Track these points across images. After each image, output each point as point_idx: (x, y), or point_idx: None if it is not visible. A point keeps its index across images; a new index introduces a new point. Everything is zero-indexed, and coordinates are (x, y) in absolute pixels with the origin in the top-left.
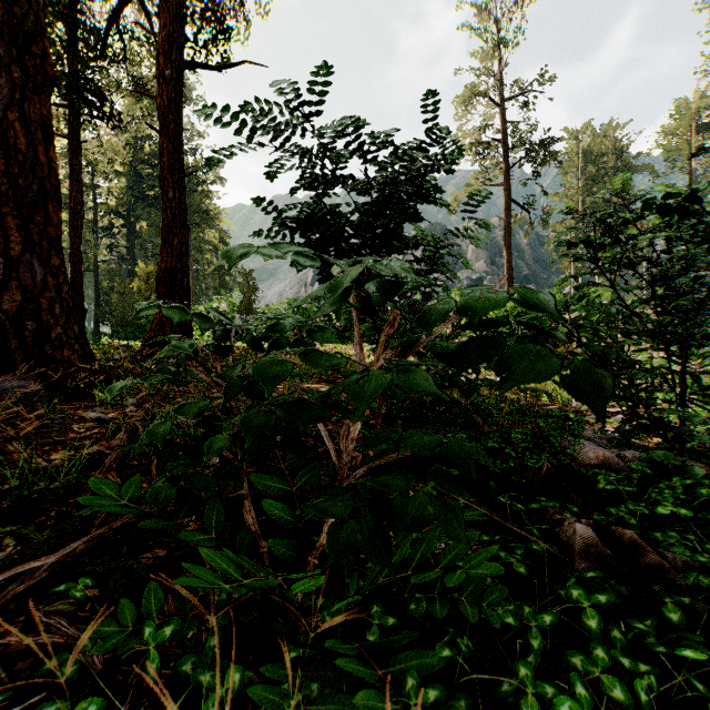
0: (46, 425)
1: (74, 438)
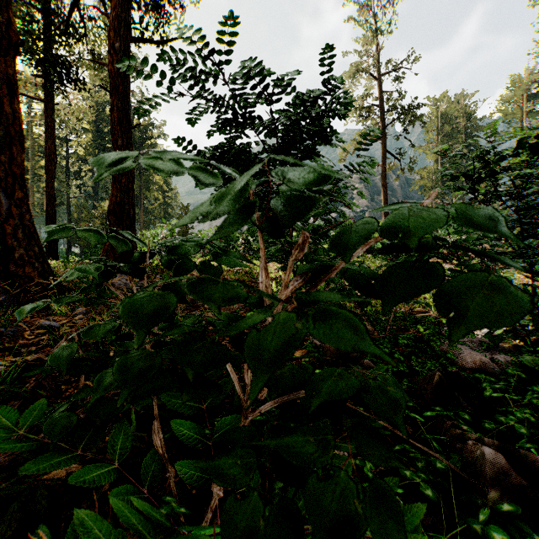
0: (1, 332)
1: (23, 345)
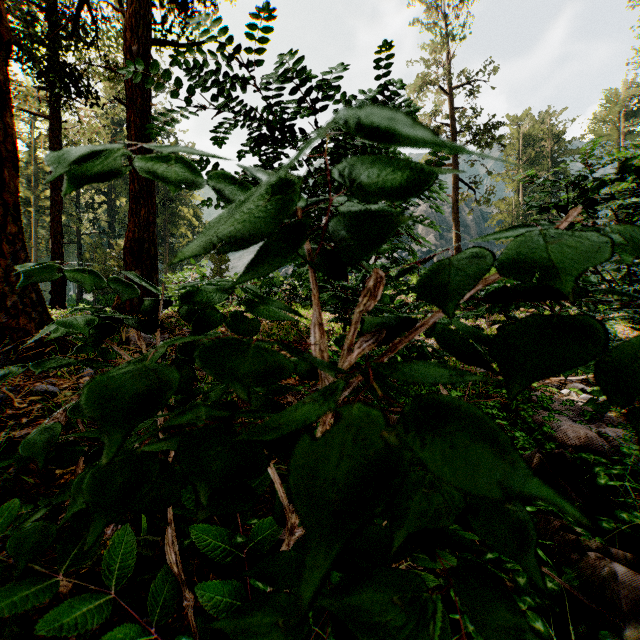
0: None
1: (12, 415)
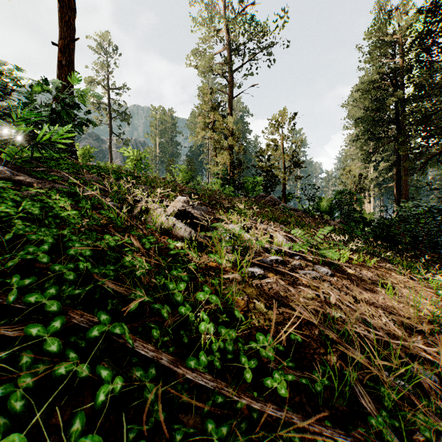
0: None
1: None
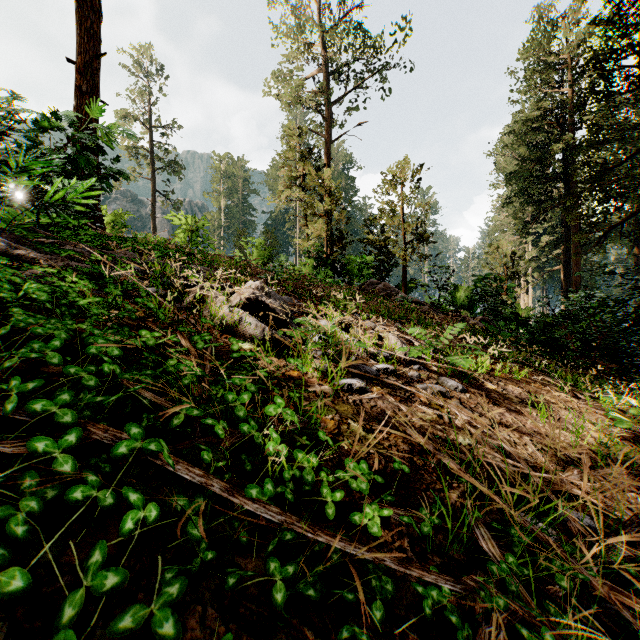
0: None
1: None
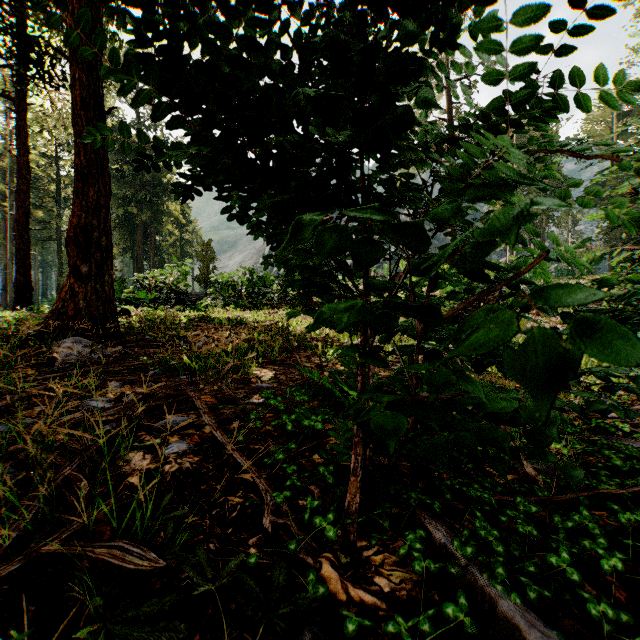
0: None
1: None
